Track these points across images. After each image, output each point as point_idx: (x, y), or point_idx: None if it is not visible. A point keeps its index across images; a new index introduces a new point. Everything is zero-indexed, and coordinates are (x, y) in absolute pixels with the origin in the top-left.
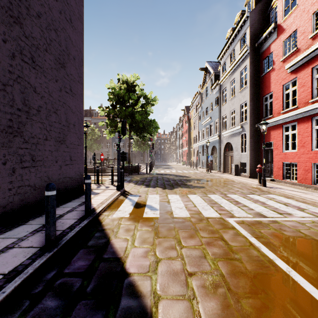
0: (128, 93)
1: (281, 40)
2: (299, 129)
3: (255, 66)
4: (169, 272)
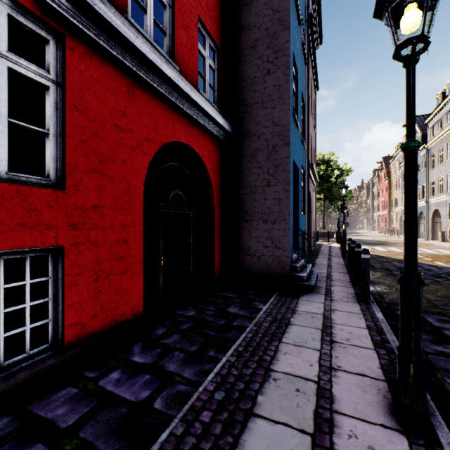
0: (327, 171)
1: None
2: None
3: None
4: (381, 254)
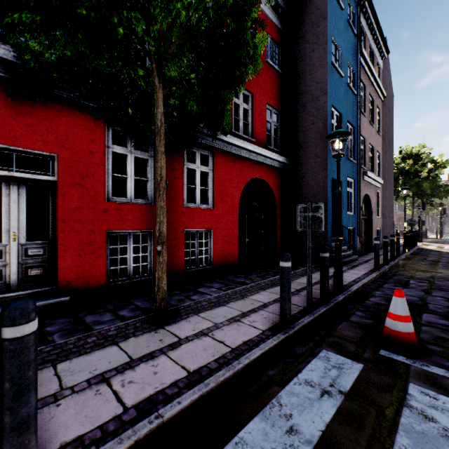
0: (414, 166)
1: None
2: None
3: None
4: None
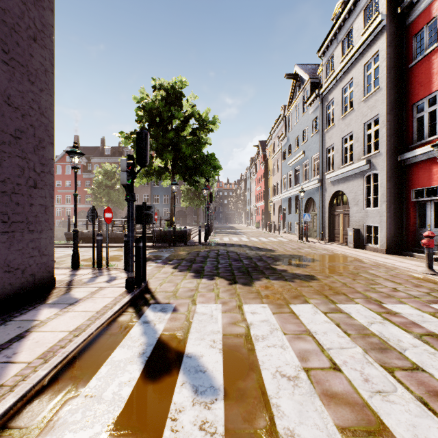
0: (168, 106)
1: None
2: None
3: (397, 49)
4: None
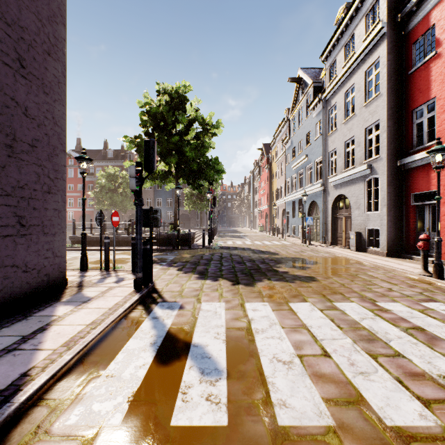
0: (172, 111)
1: None
2: None
3: (397, 56)
4: None
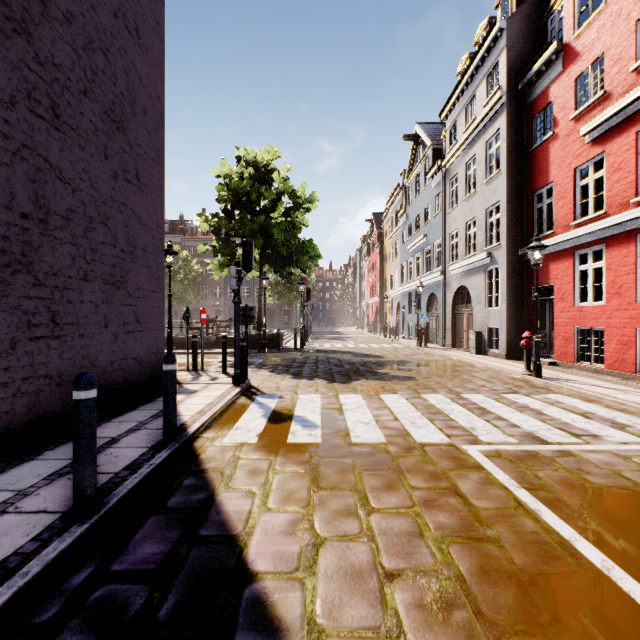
0: (257, 185)
1: (571, 76)
2: (610, 259)
3: (518, 130)
4: (342, 571)
